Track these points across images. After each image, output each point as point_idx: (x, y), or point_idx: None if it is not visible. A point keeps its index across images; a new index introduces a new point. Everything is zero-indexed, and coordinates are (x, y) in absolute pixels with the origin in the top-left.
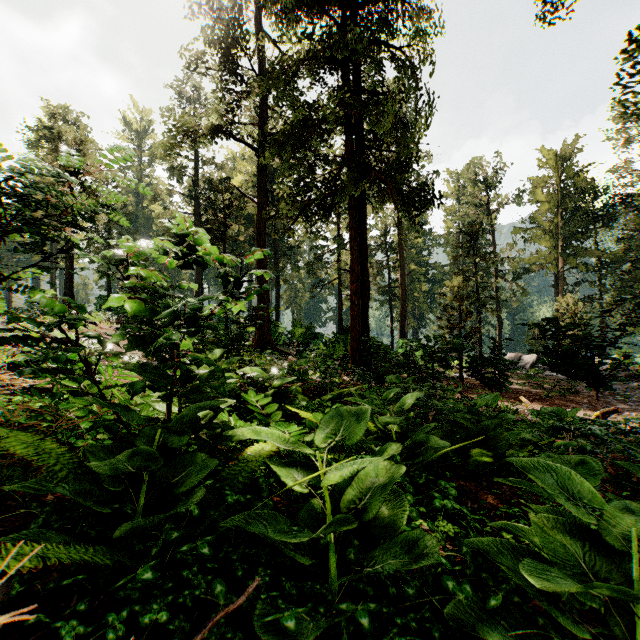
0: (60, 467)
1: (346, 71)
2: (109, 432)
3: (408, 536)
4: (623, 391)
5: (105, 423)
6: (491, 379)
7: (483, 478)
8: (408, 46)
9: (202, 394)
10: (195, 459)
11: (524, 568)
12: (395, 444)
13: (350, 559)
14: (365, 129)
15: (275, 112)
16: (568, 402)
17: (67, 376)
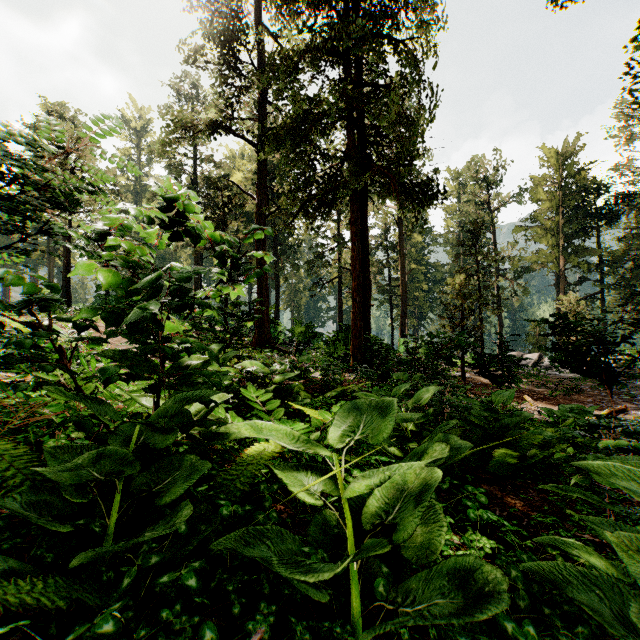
0: (14, 473)
1: (347, 64)
2: (81, 430)
3: (457, 564)
4: (628, 390)
5: (77, 419)
6: (500, 376)
7: (507, 481)
8: (410, 40)
9: (194, 386)
10: (183, 462)
11: (639, 620)
12: (439, 444)
13: (379, 593)
14: (366, 124)
15: (275, 105)
16: (573, 401)
17: (34, 364)
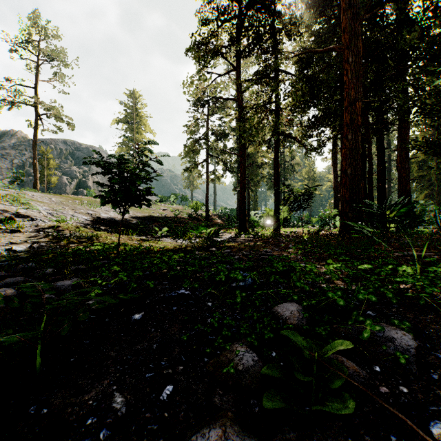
0: None
1: None
2: None
3: None
4: None
5: None
6: None
7: None
8: None
9: None
10: None
11: None
12: None
13: None
14: None
15: None
16: None
17: None
